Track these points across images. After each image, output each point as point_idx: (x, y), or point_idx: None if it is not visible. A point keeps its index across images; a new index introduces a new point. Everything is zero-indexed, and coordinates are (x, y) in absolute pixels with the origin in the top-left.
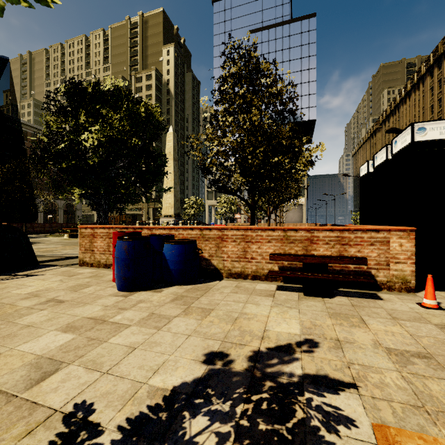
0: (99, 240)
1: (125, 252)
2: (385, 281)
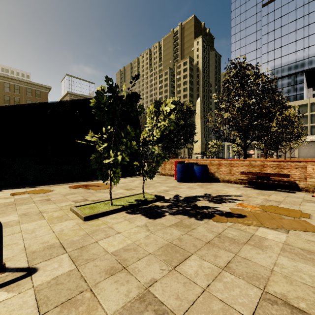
0: (167, 164)
1: (180, 168)
2: (304, 187)
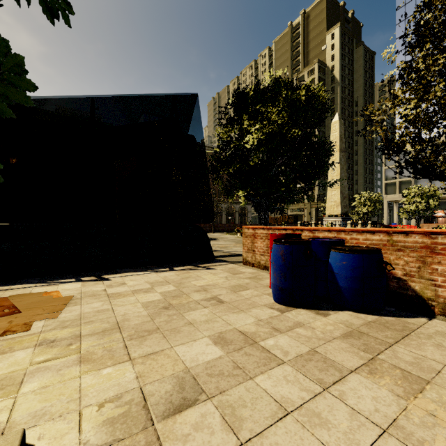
0: (259, 240)
1: (281, 257)
2: None
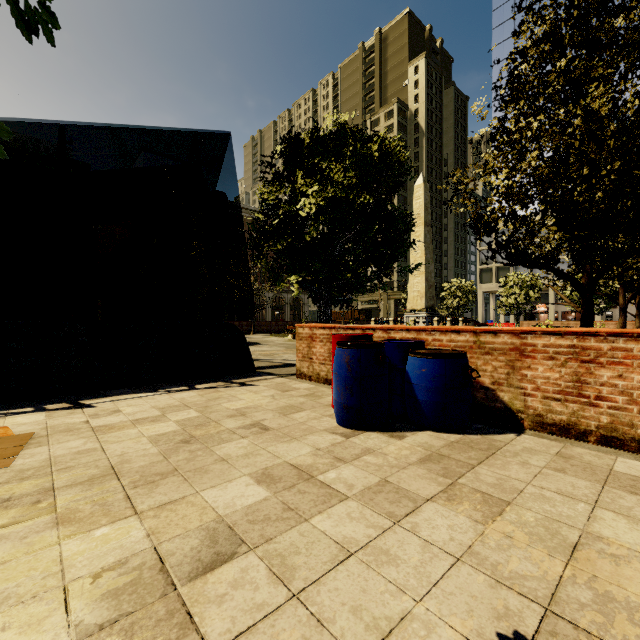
0: (318, 344)
1: (346, 366)
2: None
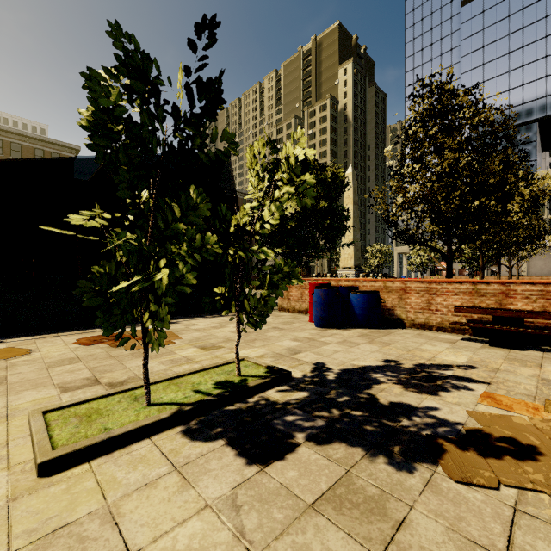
0: (294, 290)
1: (321, 297)
2: None
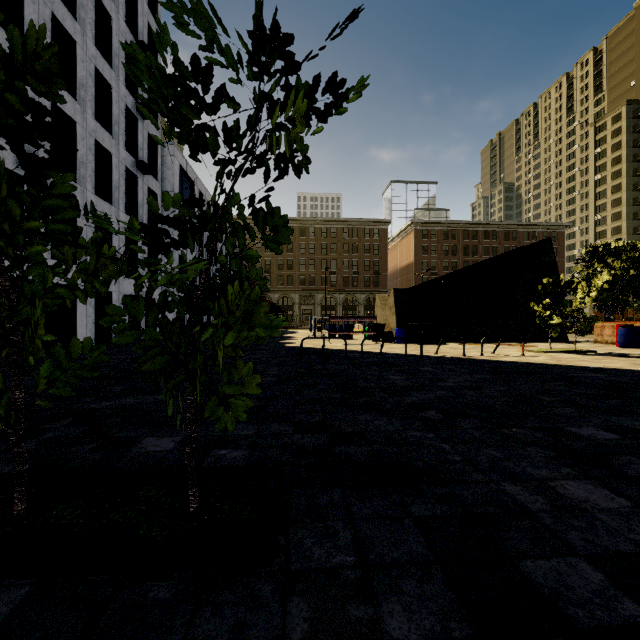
0: (606, 329)
1: (623, 332)
2: None
